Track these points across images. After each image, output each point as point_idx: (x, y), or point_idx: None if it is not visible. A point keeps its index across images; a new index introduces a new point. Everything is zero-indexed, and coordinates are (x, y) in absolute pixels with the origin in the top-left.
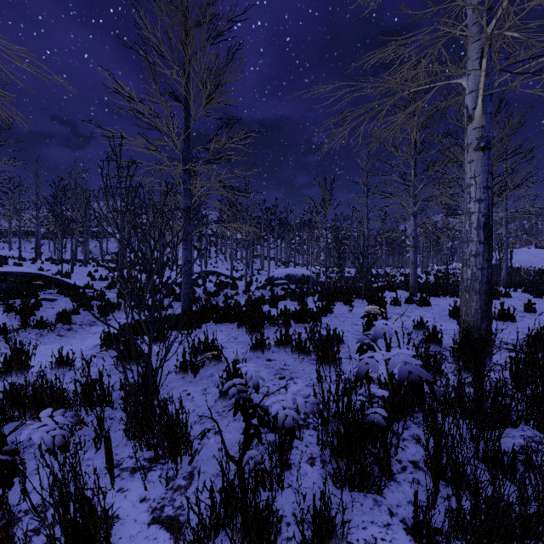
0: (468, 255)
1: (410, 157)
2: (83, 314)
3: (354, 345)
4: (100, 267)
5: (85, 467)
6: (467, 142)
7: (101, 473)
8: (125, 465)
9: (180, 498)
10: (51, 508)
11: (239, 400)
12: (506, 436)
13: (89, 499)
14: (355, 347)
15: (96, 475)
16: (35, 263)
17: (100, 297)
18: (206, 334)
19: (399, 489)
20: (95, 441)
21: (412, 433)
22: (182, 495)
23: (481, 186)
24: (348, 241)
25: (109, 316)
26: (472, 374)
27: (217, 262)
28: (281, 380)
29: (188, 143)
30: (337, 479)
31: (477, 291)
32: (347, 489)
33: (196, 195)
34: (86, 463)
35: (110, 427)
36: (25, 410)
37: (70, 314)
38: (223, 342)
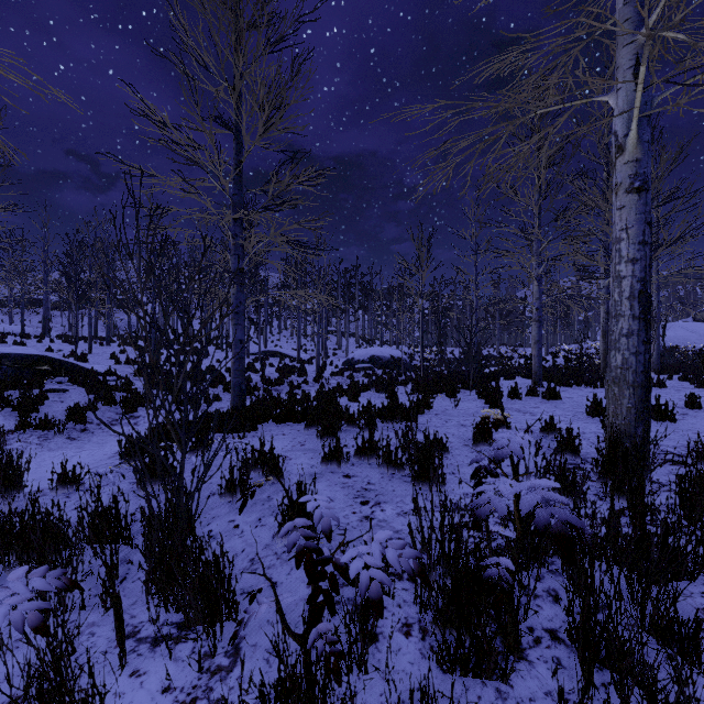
0: (618, 335)
1: (534, 203)
2: (103, 410)
3: (461, 455)
4: (128, 346)
5: (87, 637)
6: (617, 181)
7: (109, 647)
8: (144, 633)
9: (219, 686)
10: (33, 703)
11: (302, 552)
12: (685, 599)
13: (81, 701)
14: (463, 457)
15: (89, 669)
16: (42, 342)
17: (125, 387)
18: (263, 438)
19: (532, 672)
20: (103, 598)
21: (547, 587)
22: (222, 681)
23: (635, 241)
24: (451, 313)
25: (136, 412)
26: (626, 500)
27: (280, 339)
28: (364, 506)
29: (240, 183)
30: (444, 659)
31: (630, 383)
32: (457, 673)
33: (251, 252)
34: (89, 631)
35: (126, 575)
36: (8, 551)
37: (85, 409)
38: (286, 451)
